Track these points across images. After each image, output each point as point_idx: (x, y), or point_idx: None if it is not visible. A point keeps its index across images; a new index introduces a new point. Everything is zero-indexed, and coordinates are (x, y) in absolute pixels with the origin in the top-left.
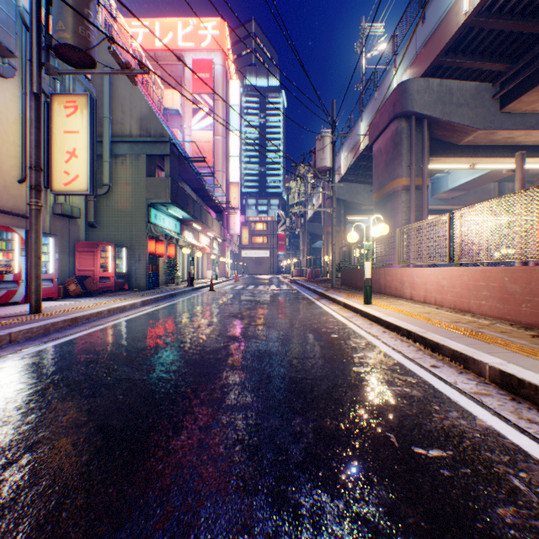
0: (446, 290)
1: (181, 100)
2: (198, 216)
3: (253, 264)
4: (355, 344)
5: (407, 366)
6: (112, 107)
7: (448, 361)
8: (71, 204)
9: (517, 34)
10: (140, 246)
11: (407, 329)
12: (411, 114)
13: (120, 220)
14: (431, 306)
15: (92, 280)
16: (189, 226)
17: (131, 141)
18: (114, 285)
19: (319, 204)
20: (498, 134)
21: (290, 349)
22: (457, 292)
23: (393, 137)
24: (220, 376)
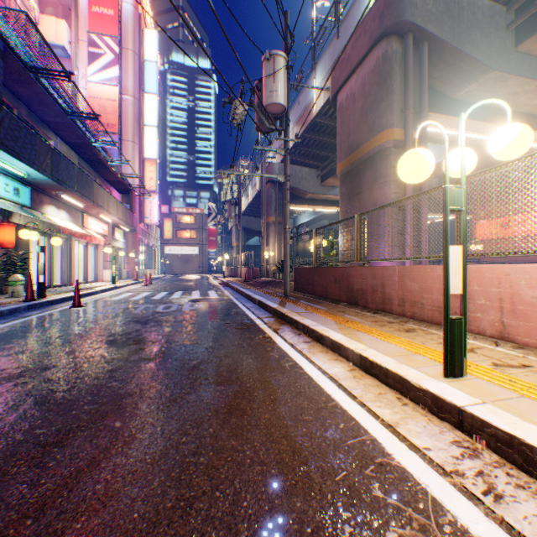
0: None
1: (71, 36)
2: (69, 180)
3: (179, 262)
4: None
5: None
6: None
7: None
8: None
9: None
10: None
11: None
12: (409, 29)
13: None
14: None
15: None
16: (59, 199)
17: None
18: None
19: (256, 192)
20: (509, 83)
21: None
22: None
23: (379, 67)
24: None
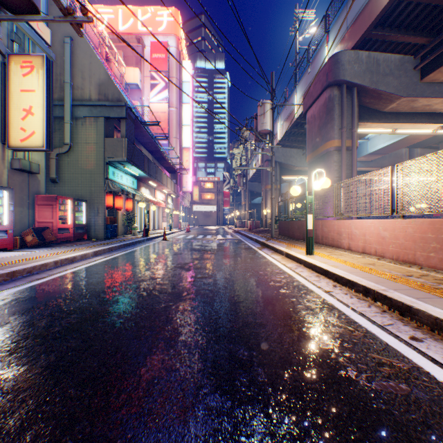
0: (388, 241)
1: (140, 76)
2: (153, 174)
3: (202, 216)
4: (310, 304)
5: (382, 339)
6: (73, 73)
7: (428, 330)
8: (30, 160)
9: (440, 9)
10: (98, 200)
11: (364, 286)
12: (342, 83)
13: (80, 176)
14: (371, 256)
15: (50, 231)
16: (146, 183)
17: (90, 104)
18: (74, 235)
19: (258, 166)
20: (419, 101)
21: (238, 312)
22: (401, 244)
23: (326, 104)
24: (150, 362)
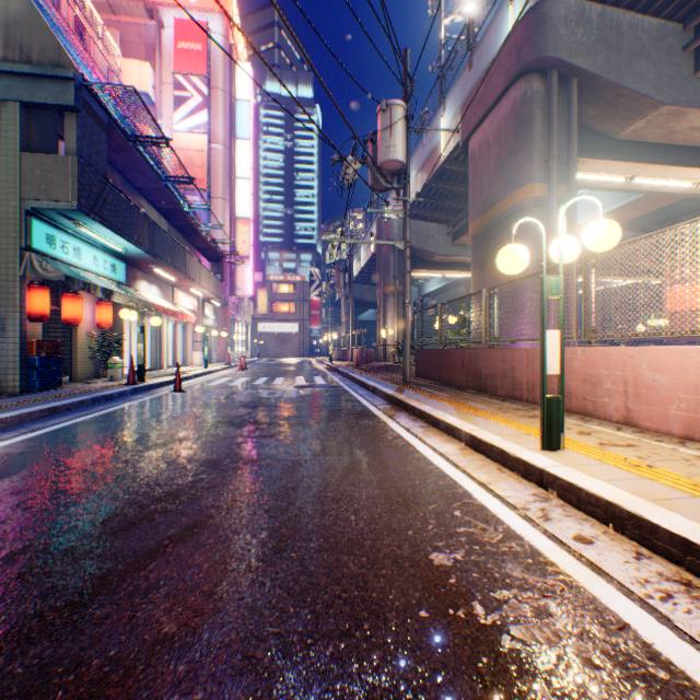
0: None
1: (155, 80)
2: (163, 253)
3: (274, 342)
4: None
5: None
6: None
7: None
8: None
9: None
10: (4, 299)
11: None
12: (552, 66)
13: None
14: None
15: None
16: (151, 273)
17: None
18: None
19: (370, 255)
20: (688, 117)
21: None
22: None
23: (517, 111)
24: None
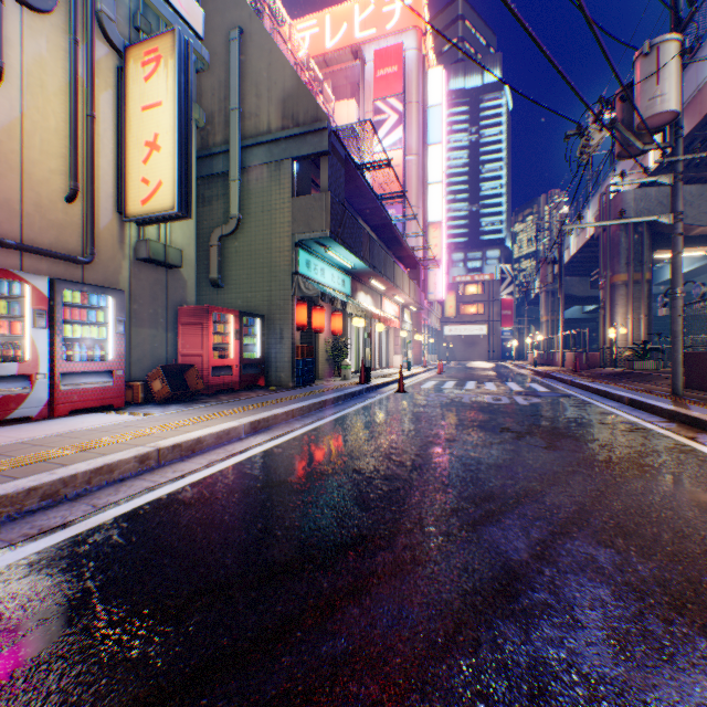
0: None
1: (358, 113)
2: (378, 265)
3: (460, 345)
4: None
5: None
6: (242, 92)
7: None
8: (167, 244)
9: None
10: (281, 314)
11: None
12: None
13: (254, 273)
14: None
15: (195, 371)
16: (366, 284)
17: (269, 139)
18: (239, 379)
19: (584, 240)
20: None
21: None
22: None
23: None
24: None
